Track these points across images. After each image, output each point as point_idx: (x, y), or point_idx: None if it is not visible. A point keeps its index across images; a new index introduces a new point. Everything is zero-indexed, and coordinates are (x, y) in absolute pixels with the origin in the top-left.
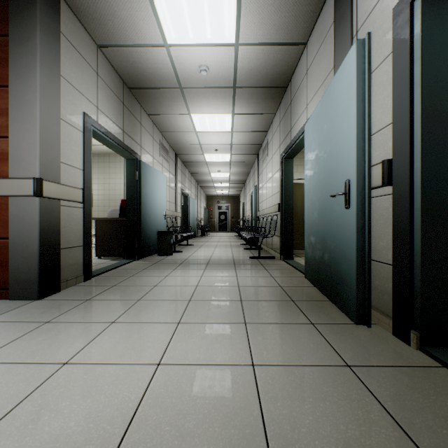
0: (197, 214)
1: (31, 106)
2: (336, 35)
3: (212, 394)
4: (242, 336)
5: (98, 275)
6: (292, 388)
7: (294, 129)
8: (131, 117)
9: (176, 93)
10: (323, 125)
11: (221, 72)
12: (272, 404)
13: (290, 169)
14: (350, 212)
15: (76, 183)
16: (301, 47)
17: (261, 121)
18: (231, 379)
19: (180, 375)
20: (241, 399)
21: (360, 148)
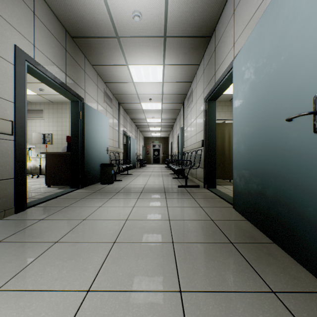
0: (137, 151)
1: None
2: None
3: None
4: None
5: (34, 205)
6: None
7: (219, 72)
8: (74, 64)
9: (113, 43)
10: (264, 45)
11: (153, 19)
12: None
13: (213, 109)
14: None
15: (5, 114)
16: None
17: (187, 72)
18: None
19: None
20: None
21: None
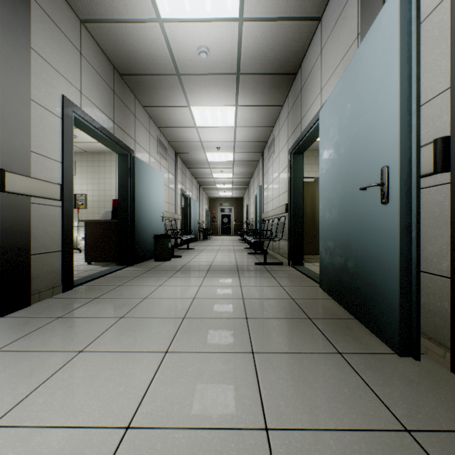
0: (199, 217)
1: None
2: None
3: None
4: (249, 374)
5: (81, 284)
6: None
7: (305, 120)
8: (123, 108)
9: (173, 81)
10: (346, 105)
11: (223, 55)
12: None
13: (299, 165)
14: (389, 208)
15: (53, 177)
16: (314, 23)
17: (267, 114)
18: None
19: (156, 451)
20: None
21: (405, 123)
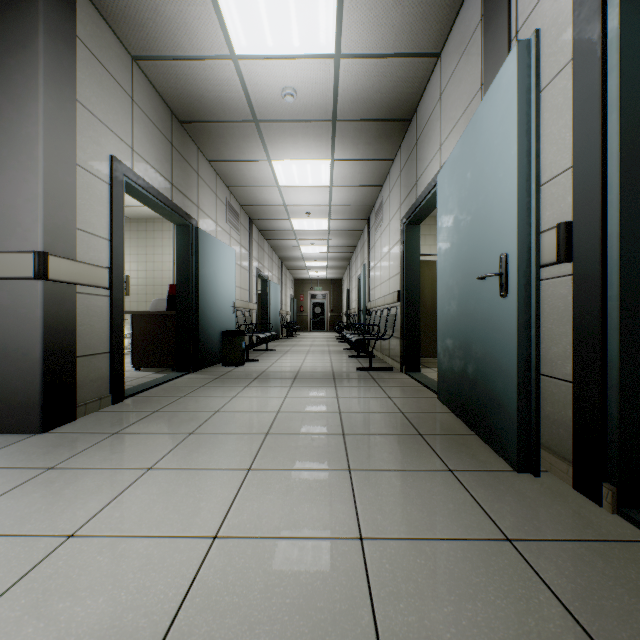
0: (281, 306)
1: (30, 144)
2: (485, 39)
3: (296, 588)
4: (345, 491)
5: (133, 395)
6: (422, 577)
7: (421, 182)
8: (183, 165)
9: (248, 129)
10: (466, 173)
11: (315, 98)
12: (391, 606)
13: (415, 239)
14: (508, 302)
15: (100, 259)
16: (432, 60)
17: (373, 171)
18: (327, 563)
19: (247, 556)
20: (343, 597)
21: (524, 205)
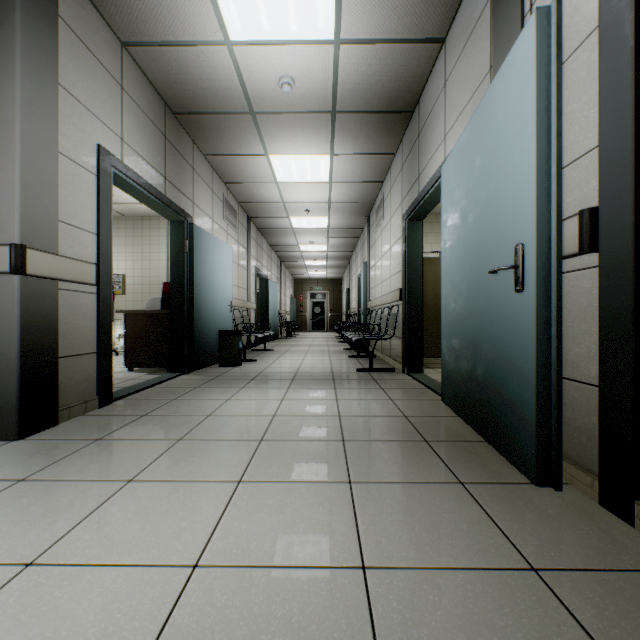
0: (280, 305)
1: (6, 128)
2: (494, 17)
3: (287, 635)
4: (345, 507)
5: (123, 397)
6: (436, 620)
7: (424, 175)
8: (177, 158)
9: (245, 121)
10: (475, 160)
11: (313, 87)
12: None
13: (417, 236)
14: (524, 297)
15: (86, 254)
16: (436, 46)
17: (374, 166)
18: (323, 600)
19: (231, 591)
20: None
21: (543, 190)
